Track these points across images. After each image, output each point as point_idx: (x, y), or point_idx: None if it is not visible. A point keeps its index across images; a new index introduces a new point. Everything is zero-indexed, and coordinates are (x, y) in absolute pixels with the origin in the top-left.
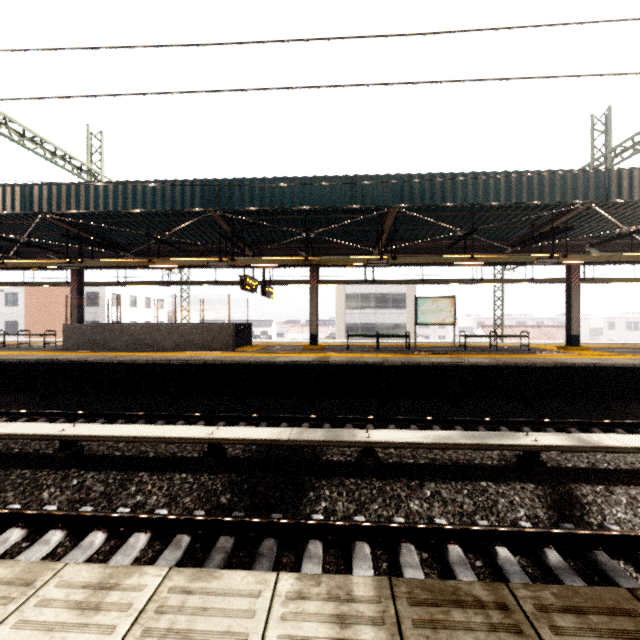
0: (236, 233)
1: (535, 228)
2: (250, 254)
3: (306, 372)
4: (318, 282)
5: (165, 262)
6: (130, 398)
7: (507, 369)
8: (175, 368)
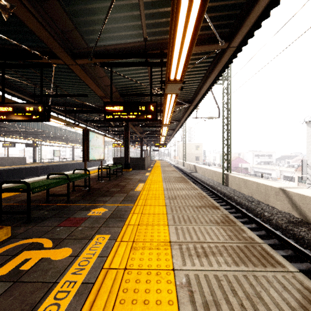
0: (34, 131)
1: (76, 139)
2: (21, 134)
3: (60, 166)
4: (17, 142)
5: (29, 139)
6: (26, 178)
7: (80, 163)
8: (39, 167)
